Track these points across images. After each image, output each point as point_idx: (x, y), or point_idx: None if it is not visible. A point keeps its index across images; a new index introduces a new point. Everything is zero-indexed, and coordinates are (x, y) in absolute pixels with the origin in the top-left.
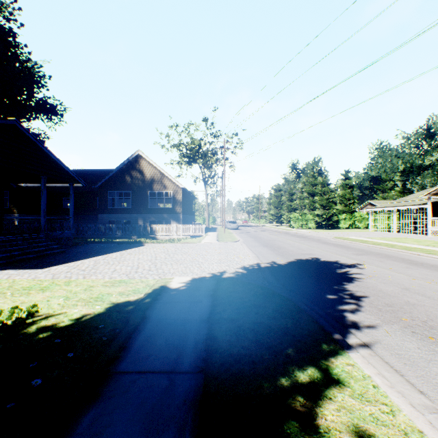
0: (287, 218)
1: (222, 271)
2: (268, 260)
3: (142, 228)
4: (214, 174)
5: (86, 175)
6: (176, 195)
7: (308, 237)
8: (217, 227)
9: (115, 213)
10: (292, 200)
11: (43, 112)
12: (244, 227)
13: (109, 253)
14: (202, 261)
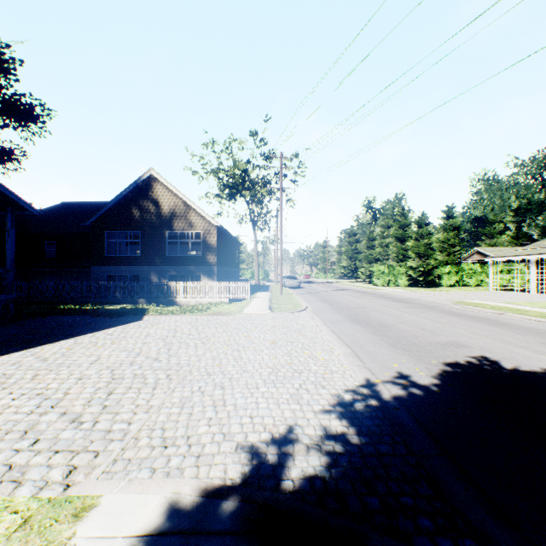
0: (366, 272)
1: (283, 432)
2: (386, 368)
3: (154, 287)
4: (266, 212)
5: (82, 210)
6: (208, 237)
7: (411, 301)
8: (271, 284)
9: (116, 265)
10: (373, 247)
11: (13, 116)
12: (307, 284)
13: (53, 342)
14: (233, 374)
